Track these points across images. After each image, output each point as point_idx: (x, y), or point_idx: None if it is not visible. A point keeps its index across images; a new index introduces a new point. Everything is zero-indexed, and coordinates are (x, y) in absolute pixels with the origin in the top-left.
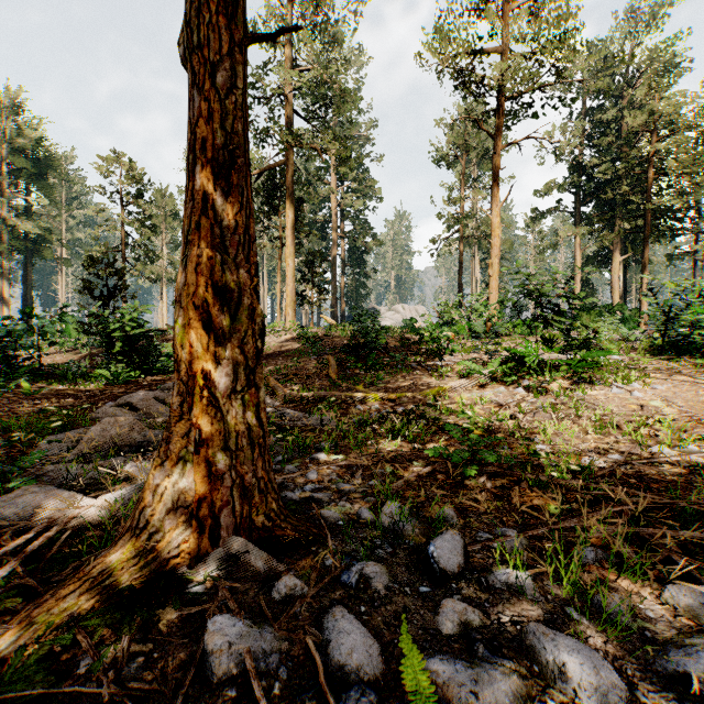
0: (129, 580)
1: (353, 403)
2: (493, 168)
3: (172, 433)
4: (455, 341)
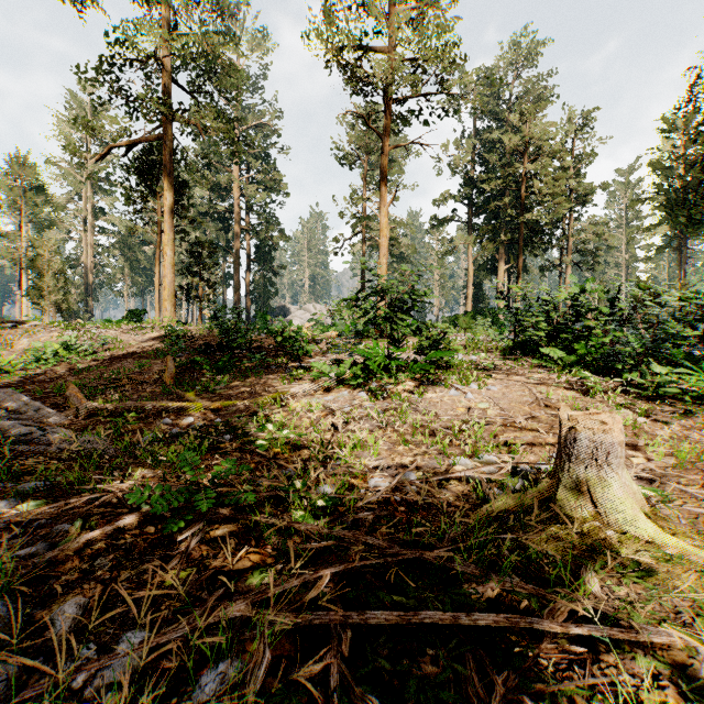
0: None
1: (167, 414)
2: (381, 168)
3: None
4: (335, 341)
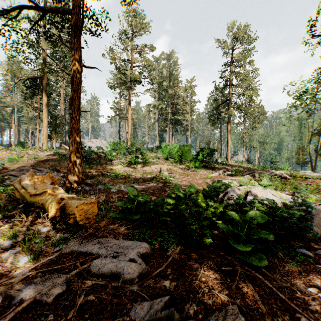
0: (69, 187)
1: (87, 173)
2: (129, 100)
3: (71, 170)
4: (116, 156)
